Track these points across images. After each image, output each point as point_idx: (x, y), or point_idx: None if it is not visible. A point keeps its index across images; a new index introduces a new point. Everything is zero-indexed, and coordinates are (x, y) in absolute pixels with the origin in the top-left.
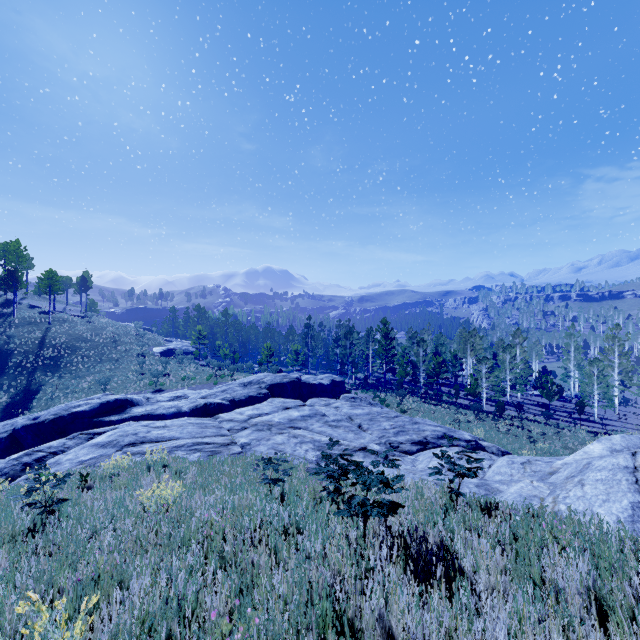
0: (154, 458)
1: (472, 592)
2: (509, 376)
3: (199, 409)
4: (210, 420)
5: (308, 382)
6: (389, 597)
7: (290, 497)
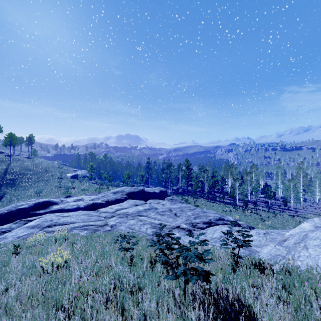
0: (59, 234)
1: None
2: (249, 187)
3: (89, 206)
4: (94, 212)
5: (148, 191)
6: None
7: (136, 259)
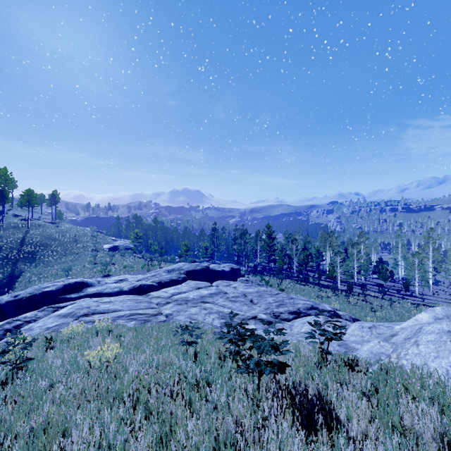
0: (101, 325)
1: (346, 436)
2: (356, 264)
3: (136, 289)
4: (143, 297)
5: (214, 269)
6: (284, 450)
7: (201, 355)
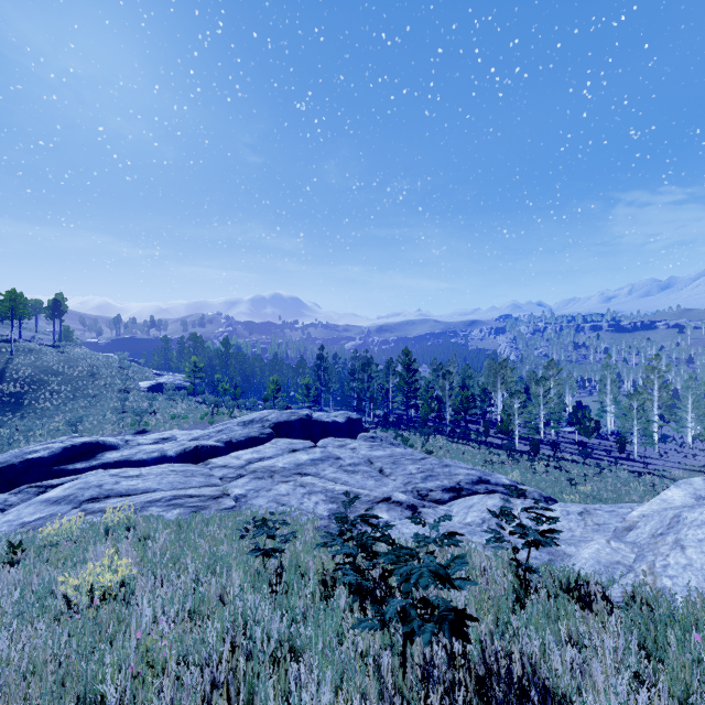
0: (116, 518)
1: None
2: (543, 411)
3: (188, 453)
4: (198, 466)
5: (320, 420)
6: None
7: (290, 577)
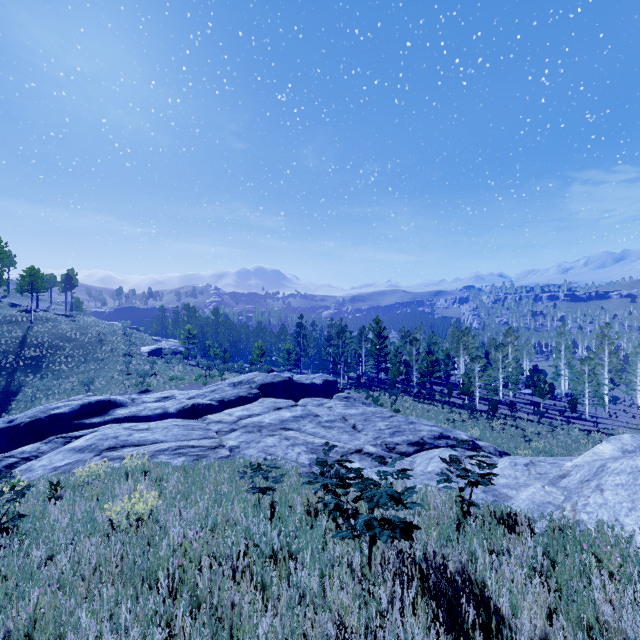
0: (133, 464)
1: None
2: (501, 375)
3: (186, 410)
4: (197, 422)
5: (300, 382)
6: None
7: (281, 509)
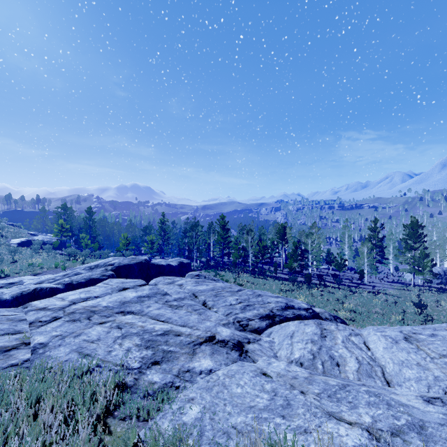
0: None
1: None
2: (310, 255)
3: (25, 296)
4: (13, 310)
5: (157, 263)
6: None
7: None
